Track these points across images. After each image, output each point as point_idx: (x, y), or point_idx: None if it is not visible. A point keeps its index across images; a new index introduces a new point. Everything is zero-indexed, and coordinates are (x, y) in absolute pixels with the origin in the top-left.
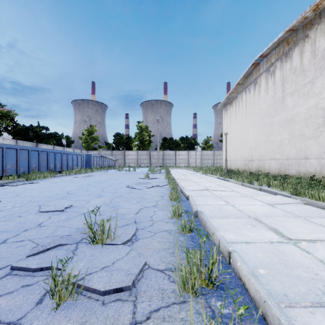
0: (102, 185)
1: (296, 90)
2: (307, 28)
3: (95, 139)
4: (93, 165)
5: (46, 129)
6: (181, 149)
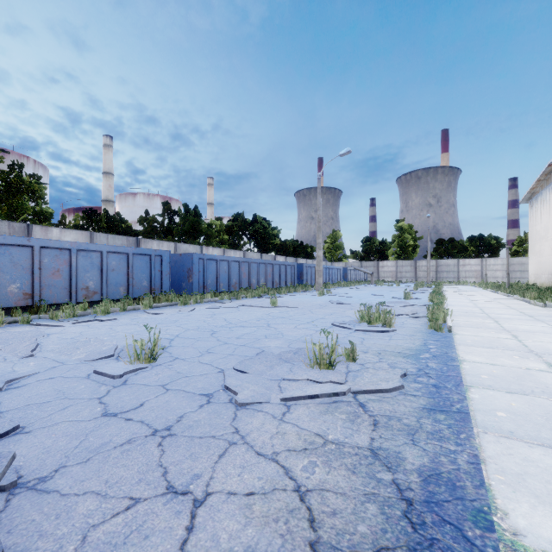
0: (383, 292)
1: None
2: None
3: (339, 247)
4: (348, 279)
5: (301, 243)
6: (470, 255)
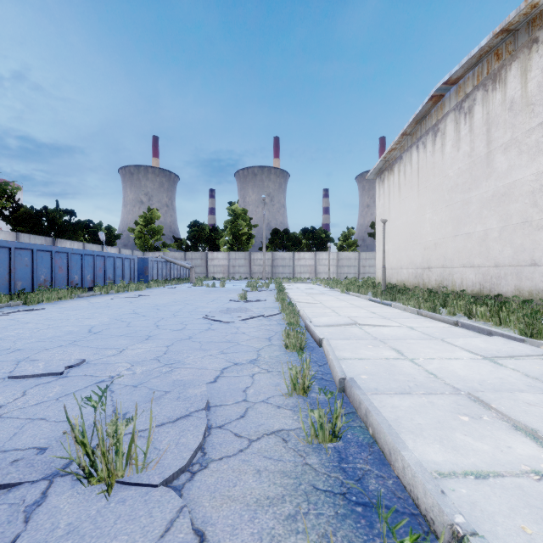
0: (160, 313)
1: (515, 140)
2: (537, 26)
3: (156, 232)
4: (151, 276)
5: (71, 215)
6: (303, 248)
